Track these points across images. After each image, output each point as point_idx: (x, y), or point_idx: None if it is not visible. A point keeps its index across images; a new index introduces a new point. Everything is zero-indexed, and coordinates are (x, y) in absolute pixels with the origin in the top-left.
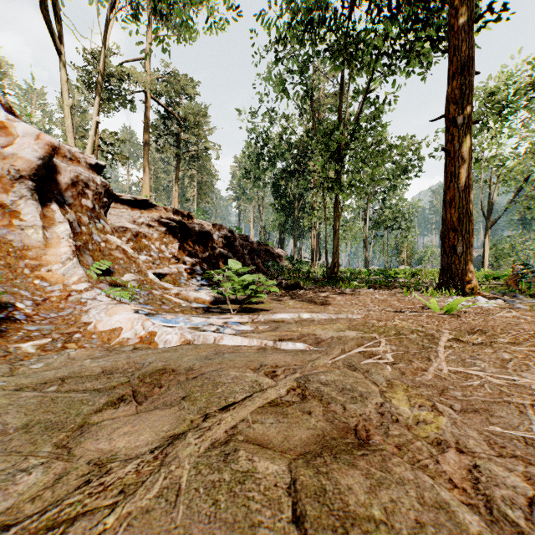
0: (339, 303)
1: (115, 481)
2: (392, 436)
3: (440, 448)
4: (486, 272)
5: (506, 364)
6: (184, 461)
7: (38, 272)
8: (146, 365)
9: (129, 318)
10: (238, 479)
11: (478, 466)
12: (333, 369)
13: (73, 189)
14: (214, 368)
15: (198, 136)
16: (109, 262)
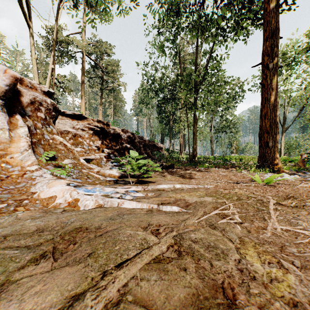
0: (198, 177)
1: None
2: (253, 295)
3: (297, 309)
4: (284, 157)
5: None
6: None
7: (5, 159)
8: (68, 224)
9: (61, 189)
10: None
11: None
12: (199, 228)
13: (31, 106)
14: (115, 227)
15: (113, 78)
16: (54, 152)
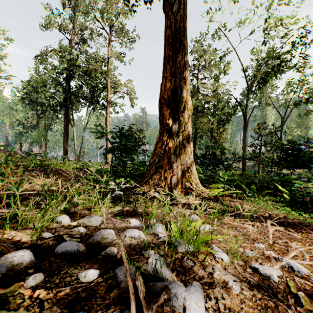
0: None
1: None
2: None
3: None
4: None
5: None
6: None
7: None
8: None
9: None
10: None
11: None
12: None
13: None
14: None
15: None
16: None
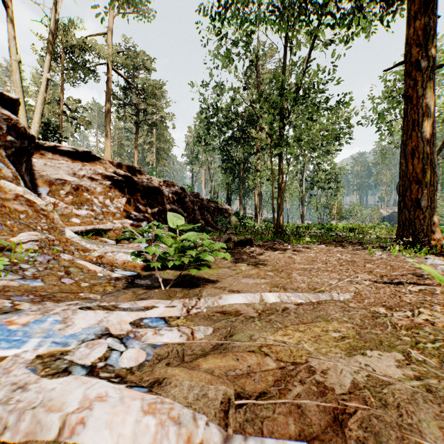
0: (304, 268)
1: None
2: None
3: None
4: None
5: None
6: None
7: None
8: None
9: None
10: None
11: None
12: None
13: None
14: None
15: (155, 106)
16: None
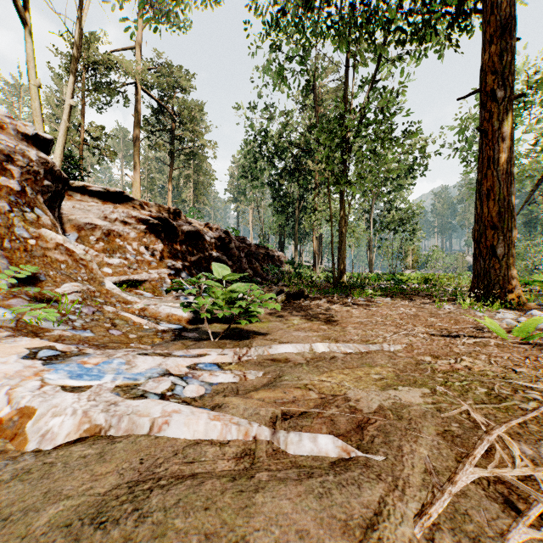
0: (361, 322)
1: None
2: None
3: None
4: None
5: None
6: None
7: None
8: None
9: None
10: None
11: None
12: None
13: None
14: None
15: (193, 132)
16: (36, 267)
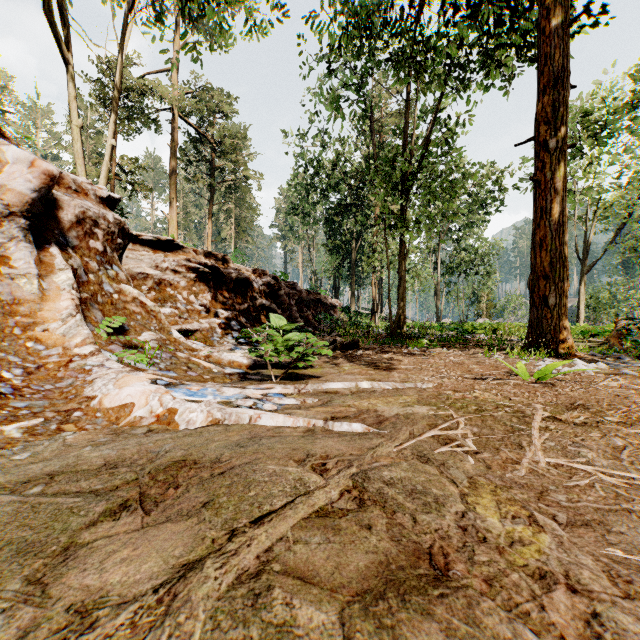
0: (406, 368)
1: (101, 639)
2: (479, 564)
3: (544, 584)
4: (582, 327)
5: (620, 453)
6: (198, 606)
7: (32, 333)
8: (161, 455)
9: (143, 390)
10: (270, 636)
11: (598, 613)
12: (399, 461)
13: (78, 228)
14: (247, 459)
15: (236, 163)
16: (123, 318)
